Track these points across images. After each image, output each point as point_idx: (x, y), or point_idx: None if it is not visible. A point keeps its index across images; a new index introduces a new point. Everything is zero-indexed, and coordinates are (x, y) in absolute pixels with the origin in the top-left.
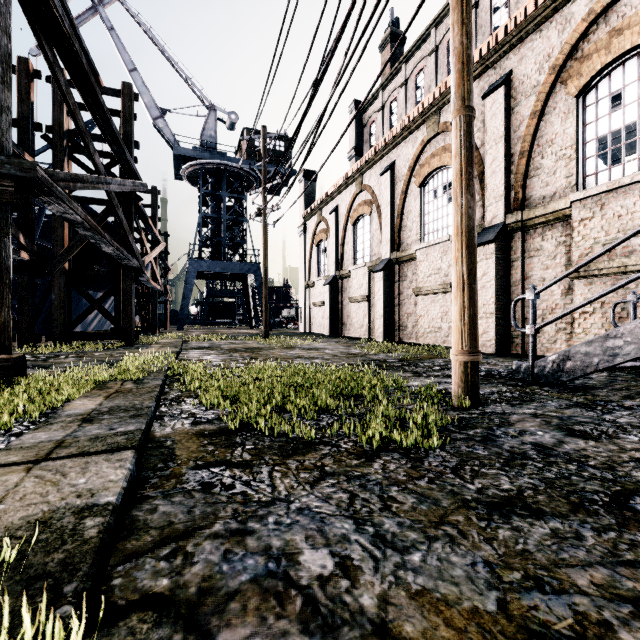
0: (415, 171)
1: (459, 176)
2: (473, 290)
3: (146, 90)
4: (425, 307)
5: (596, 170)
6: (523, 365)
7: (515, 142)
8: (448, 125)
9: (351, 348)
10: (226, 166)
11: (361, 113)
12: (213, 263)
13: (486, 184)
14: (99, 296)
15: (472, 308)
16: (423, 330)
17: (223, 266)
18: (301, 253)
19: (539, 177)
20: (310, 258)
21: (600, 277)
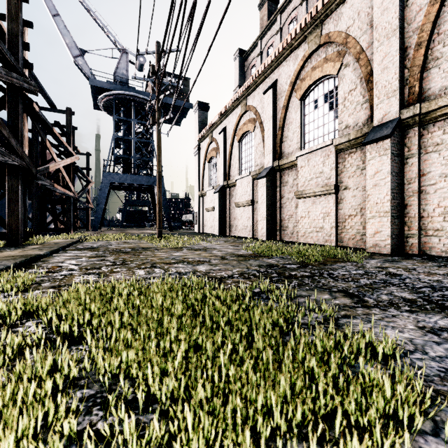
0: (296, 86)
1: None
2: None
3: (67, 32)
4: (306, 209)
5: None
6: None
7: (410, 35)
8: (331, 35)
9: (239, 248)
10: (135, 97)
11: (244, 59)
12: (124, 176)
13: (376, 82)
14: None
15: None
16: (304, 230)
17: (132, 179)
18: (196, 169)
19: (440, 67)
20: (203, 172)
21: None
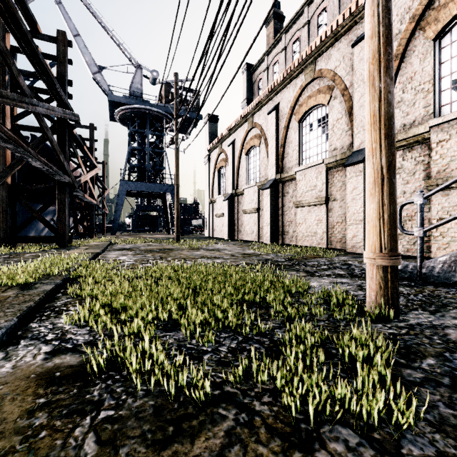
0: (295, 110)
1: (376, 57)
2: (393, 185)
3: (87, 51)
4: (303, 216)
5: (451, 100)
6: (410, 265)
7: None
8: (322, 71)
9: (246, 249)
10: (149, 110)
11: (251, 73)
12: (139, 184)
13: (355, 116)
14: (49, 209)
15: (392, 205)
16: (302, 234)
17: (147, 186)
18: (206, 177)
19: (400, 108)
20: (213, 181)
21: (456, 189)
